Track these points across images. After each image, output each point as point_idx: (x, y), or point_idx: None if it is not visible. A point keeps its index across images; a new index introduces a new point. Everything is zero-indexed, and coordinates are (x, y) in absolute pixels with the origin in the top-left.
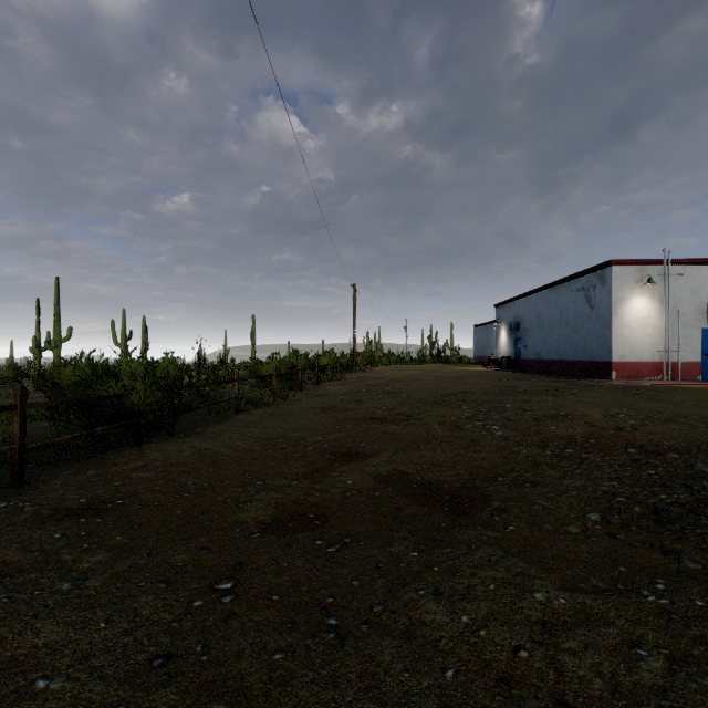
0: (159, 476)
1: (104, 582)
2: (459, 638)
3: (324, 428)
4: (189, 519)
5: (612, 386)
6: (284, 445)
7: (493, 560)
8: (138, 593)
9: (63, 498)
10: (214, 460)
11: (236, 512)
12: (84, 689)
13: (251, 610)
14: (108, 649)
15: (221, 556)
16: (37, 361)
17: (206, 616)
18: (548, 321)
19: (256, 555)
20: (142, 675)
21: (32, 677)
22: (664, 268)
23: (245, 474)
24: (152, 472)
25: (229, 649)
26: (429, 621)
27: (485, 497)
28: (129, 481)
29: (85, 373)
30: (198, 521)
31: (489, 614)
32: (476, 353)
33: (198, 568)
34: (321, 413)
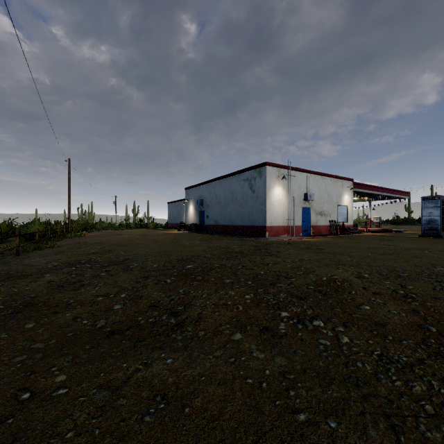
0: None
1: None
2: None
3: None
4: None
5: (278, 242)
6: None
7: None
8: None
9: None
10: None
11: None
12: None
13: None
14: None
15: None
16: None
17: None
18: (223, 200)
19: None
20: None
21: None
22: (288, 171)
23: None
24: None
25: None
26: None
27: None
28: None
29: None
30: None
31: None
32: (169, 221)
33: None
34: None
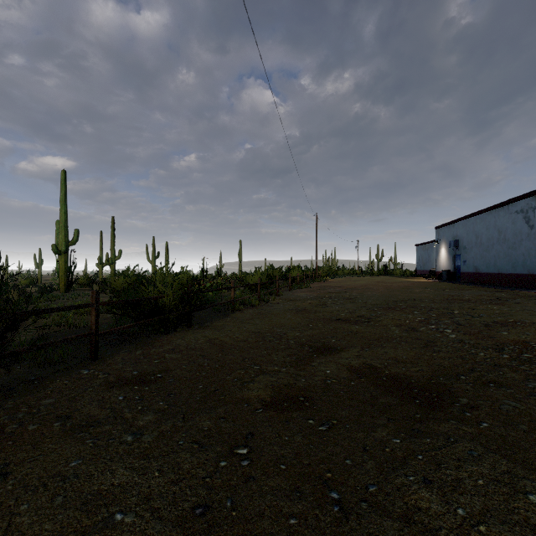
0: (184, 357)
1: (154, 438)
2: (459, 531)
3: (300, 326)
4: (208, 393)
5: None
6: (271, 338)
7: (475, 455)
8: (179, 450)
9: (122, 370)
10: (220, 347)
11: (242, 390)
12: (148, 526)
13: (265, 475)
14: (162, 495)
15: (236, 426)
16: (100, 272)
17: (230, 476)
18: (486, 240)
19: (262, 428)
20: (188, 521)
21: (112, 510)
22: None
23: (244, 359)
24: (178, 354)
25: (252, 509)
26: (425, 508)
27: (451, 393)
28: (164, 360)
29: (133, 281)
30: (215, 395)
31: (484, 510)
32: (417, 267)
33: (219, 433)
34: (296, 313)
